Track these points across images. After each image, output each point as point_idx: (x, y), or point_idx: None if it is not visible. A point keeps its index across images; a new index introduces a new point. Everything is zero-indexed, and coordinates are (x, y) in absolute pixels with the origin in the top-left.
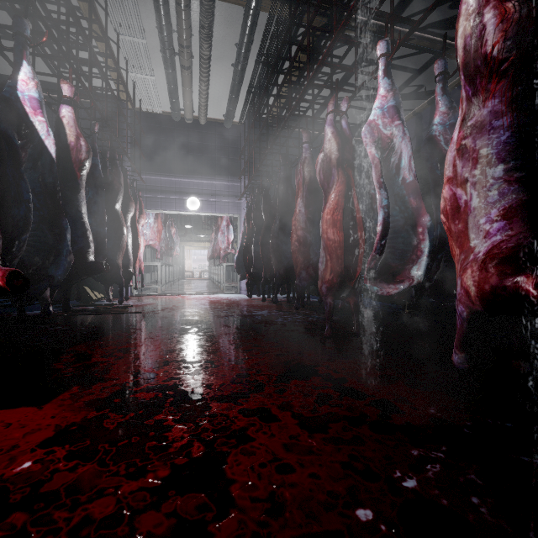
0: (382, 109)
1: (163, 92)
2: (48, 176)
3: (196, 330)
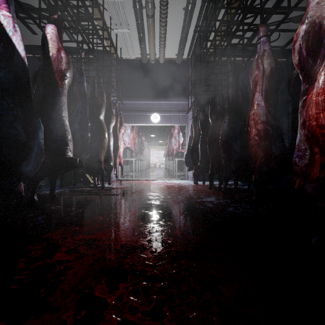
0: None
1: (135, 42)
2: (21, 74)
3: (157, 218)
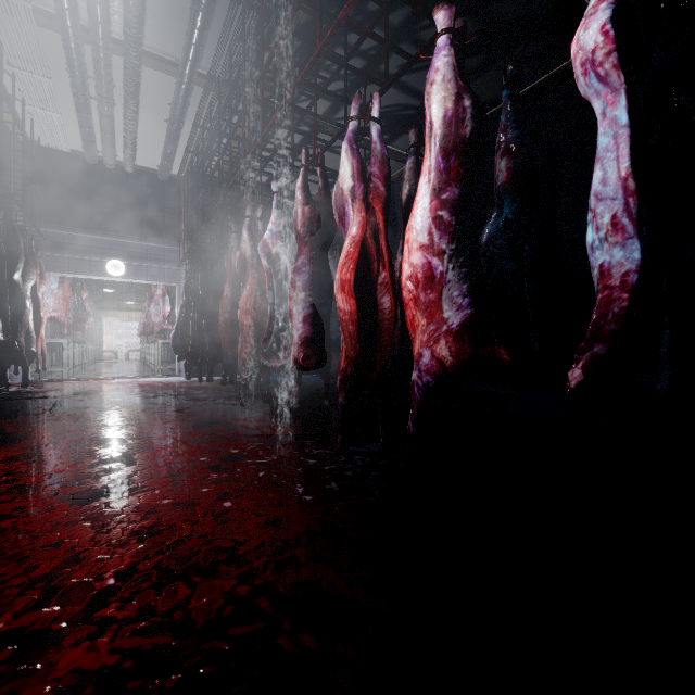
0: (273, 232)
1: (73, 129)
2: None
3: (118, 408)
